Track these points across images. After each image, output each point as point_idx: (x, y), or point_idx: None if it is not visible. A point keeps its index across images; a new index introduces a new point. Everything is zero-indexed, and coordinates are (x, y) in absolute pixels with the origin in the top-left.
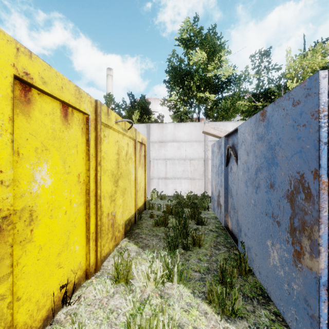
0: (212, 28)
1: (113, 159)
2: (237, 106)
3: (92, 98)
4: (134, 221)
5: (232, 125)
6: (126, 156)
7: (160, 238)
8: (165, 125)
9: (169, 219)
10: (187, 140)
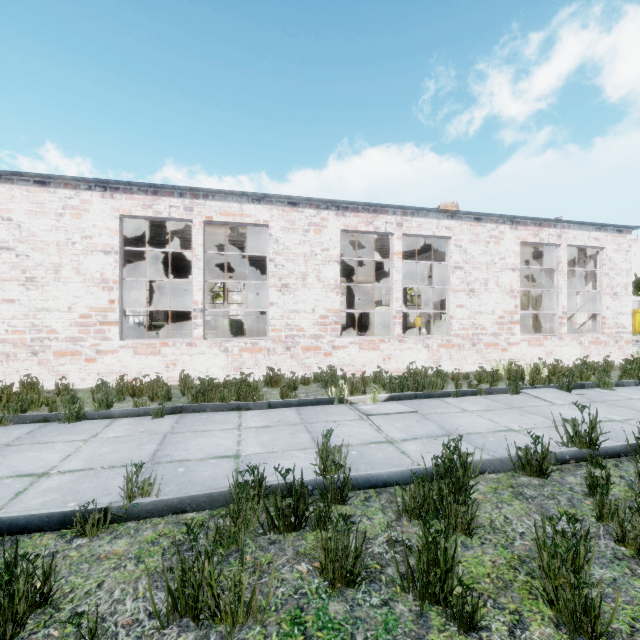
0: None
1: (639, 319)
2: None
3: (633, 309)
4: None
5: None
6: None
7: None
8: None
9: None
10: None
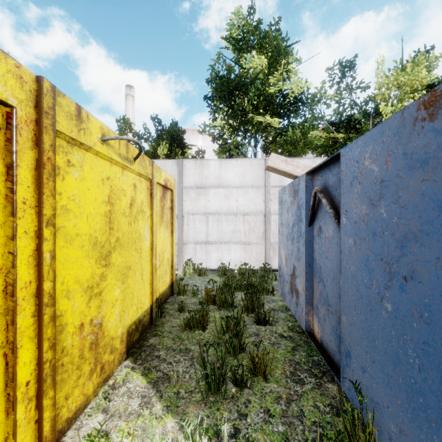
0: (274, 23)
1: (96, 212)
2: (309, 138)
3: (26, 70)
4: (150, 320)
5: (305, 163)
6: (130, 207)
7: (193, 357)
8: (205, 162)
9: (210, 313)
10: (239, 184)
